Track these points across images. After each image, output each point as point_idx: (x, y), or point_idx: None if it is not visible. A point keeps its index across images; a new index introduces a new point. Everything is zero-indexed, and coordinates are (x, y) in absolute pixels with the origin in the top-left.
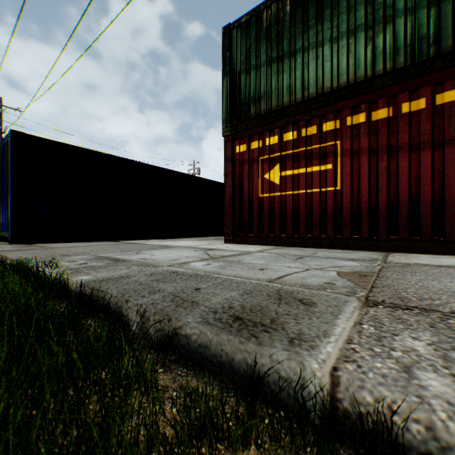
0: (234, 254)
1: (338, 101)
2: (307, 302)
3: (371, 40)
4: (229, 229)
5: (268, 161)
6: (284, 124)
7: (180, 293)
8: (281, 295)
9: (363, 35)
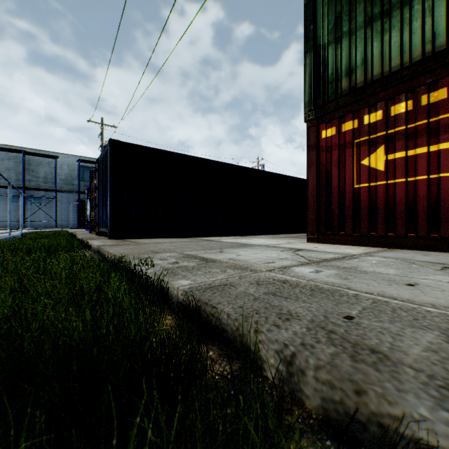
0: (336, 258)
1: None
2: None
3: None
4: (312, 227)
5: (366, 144)
6: (390, 95)
7: (327, 323)
8: None
9: None
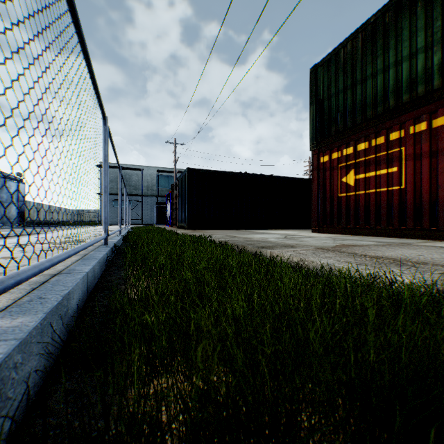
0: (302, 237)
1: (400, 115)
2: (294, 247)
3: (430, 59)
4: (315, 222)
5: (344, 168)
6: (356, 137)
7: (252, 243)
8: (288, 246)
9: (422, 56)
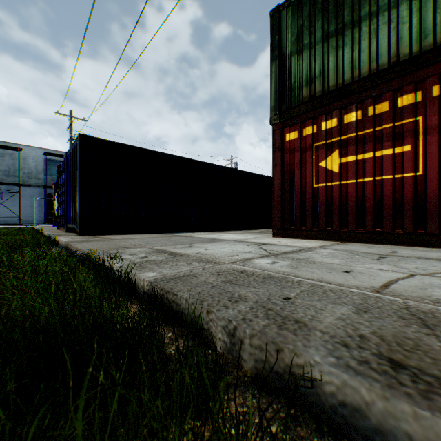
0: (294, 251)
1: (419, 68)
2: None
3: None
4: (278, 223)
5: (324, 147)
6: (344, 105)
7: (268, 303)
8: (420, 318)
9: None
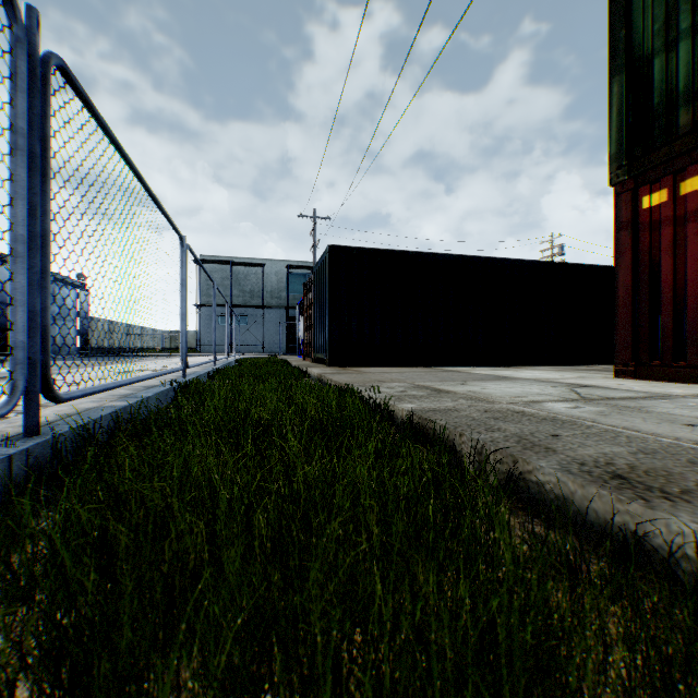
0: (631, 397)
1: None
2: None
3: None
4: (623, 353)
5: None
6: None
7: (527, 436)
8: None
9: None
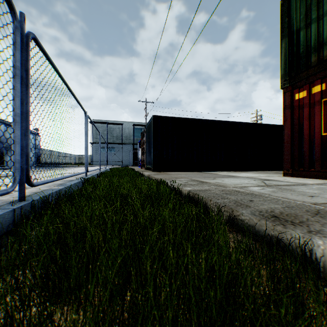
0: (288, 184)
1: None
2: None
3: None
4: (287, 165)
5: None
6: None
7: (239, 201)
8: (319, 212)
9: None
